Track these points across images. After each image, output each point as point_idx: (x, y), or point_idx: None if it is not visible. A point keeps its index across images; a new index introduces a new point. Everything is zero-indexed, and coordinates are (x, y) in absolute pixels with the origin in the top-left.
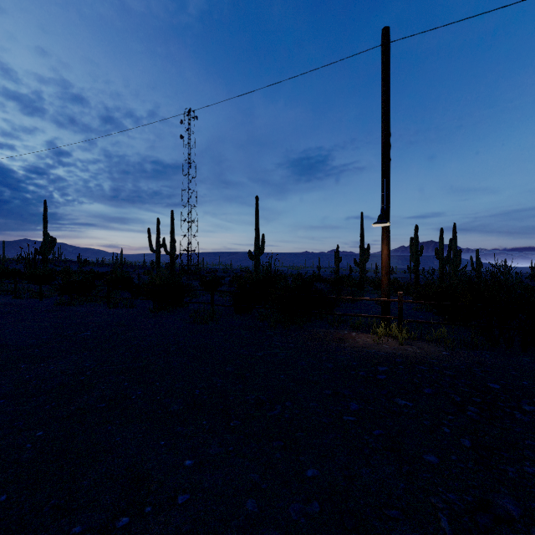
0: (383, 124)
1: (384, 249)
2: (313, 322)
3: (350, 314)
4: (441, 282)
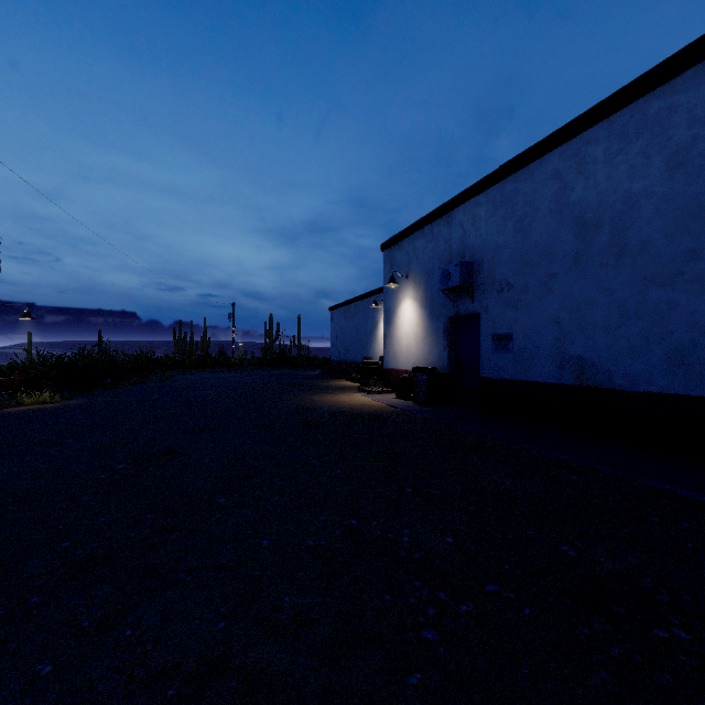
0: None
1: None
2: None
3: None
4: None
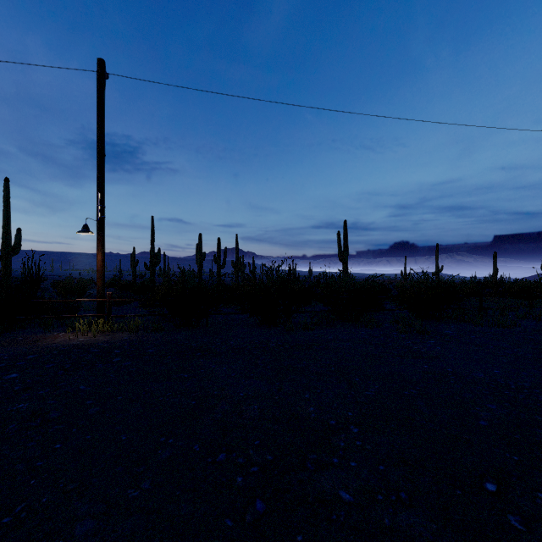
0: (98, 143)
1: (98, 255)
2: (32, 329)
3: (62, 316)
4: (219, 284)
